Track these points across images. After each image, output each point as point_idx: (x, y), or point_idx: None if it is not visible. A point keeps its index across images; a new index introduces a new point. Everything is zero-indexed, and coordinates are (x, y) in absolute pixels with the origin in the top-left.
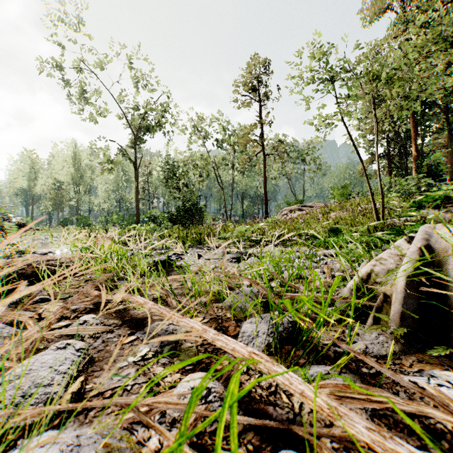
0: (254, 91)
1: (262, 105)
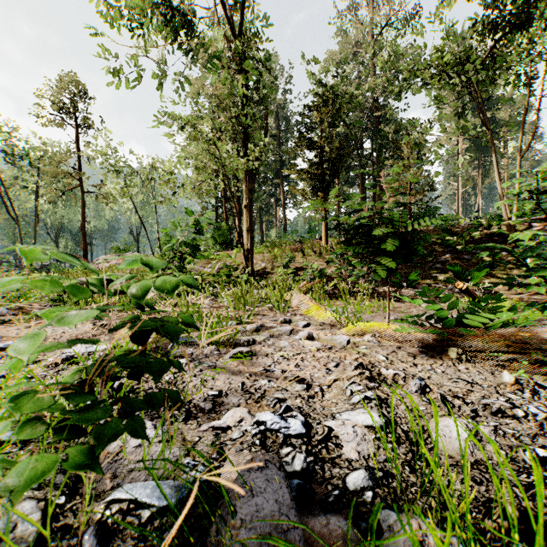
0: (67, 114)
1: (79, 133)
